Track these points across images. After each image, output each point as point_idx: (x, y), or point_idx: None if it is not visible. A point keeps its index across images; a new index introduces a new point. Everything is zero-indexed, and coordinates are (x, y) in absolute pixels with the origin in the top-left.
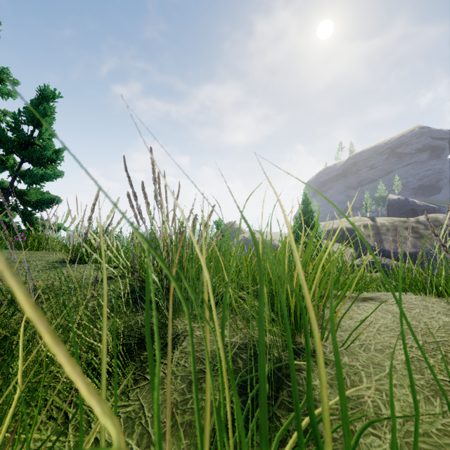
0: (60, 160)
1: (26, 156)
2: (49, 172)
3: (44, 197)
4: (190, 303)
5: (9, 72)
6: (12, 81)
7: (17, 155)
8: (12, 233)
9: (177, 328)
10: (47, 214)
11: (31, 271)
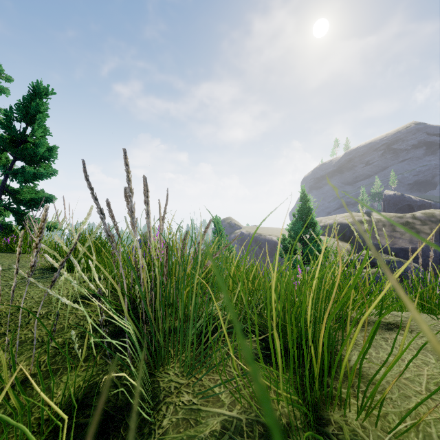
0: (54, 158)
1: (19, 154)
2: (42, 170)
3: (38, 196)
4: (177, 348)
5: (1, 68)
6: (5, 78)
7: (10, 153)
8: (2, 234)
9: (159, 388)
10: (33, 216)
11: (2, 286)
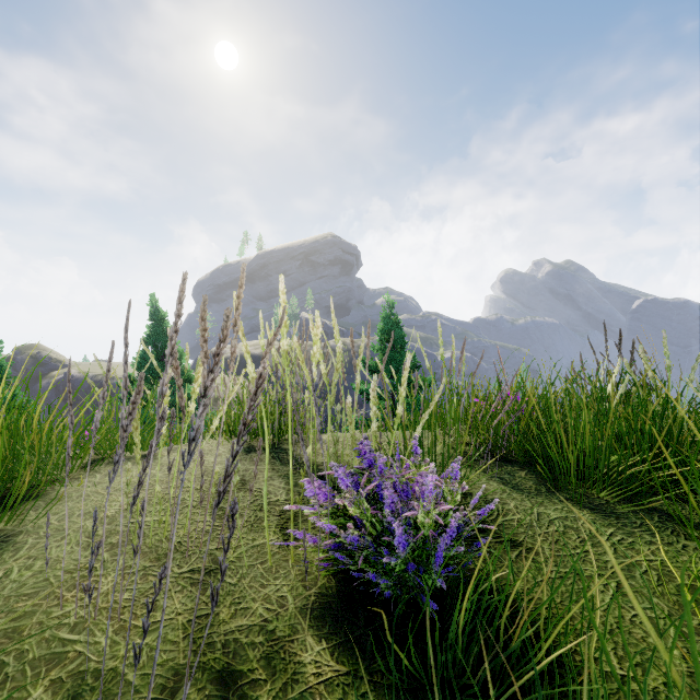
0: None
1: None
2: None
3: None
4: None
5: None
6: None
7: None
8: None
9: None
10: None
11: None
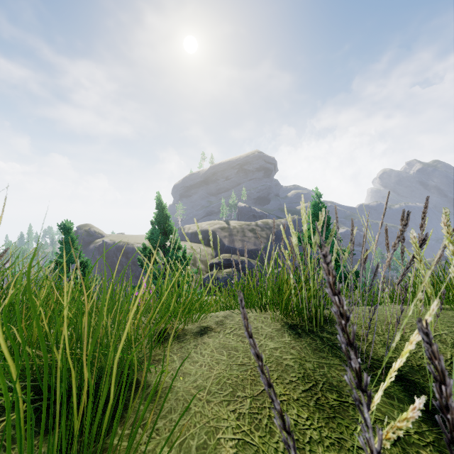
0: None
1: None
2: None
3: None
4: None
5: None
6: None
7: None
8: None
9: None
10: None
11: None
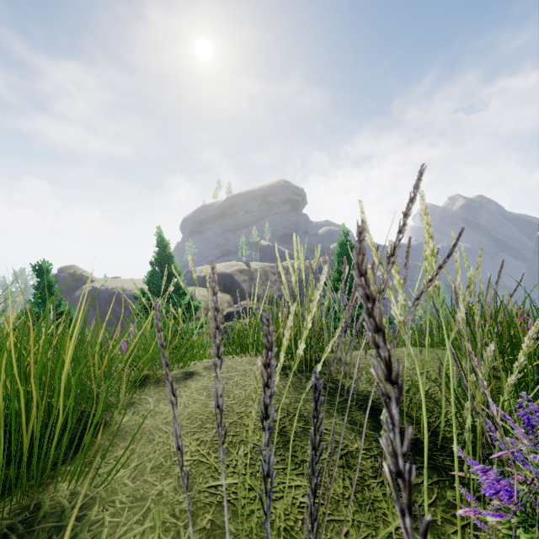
0: None
1: None
2: None
3: None
4: None
5: None
6: None
7: None
8: None
9: None
10: None
11: None
